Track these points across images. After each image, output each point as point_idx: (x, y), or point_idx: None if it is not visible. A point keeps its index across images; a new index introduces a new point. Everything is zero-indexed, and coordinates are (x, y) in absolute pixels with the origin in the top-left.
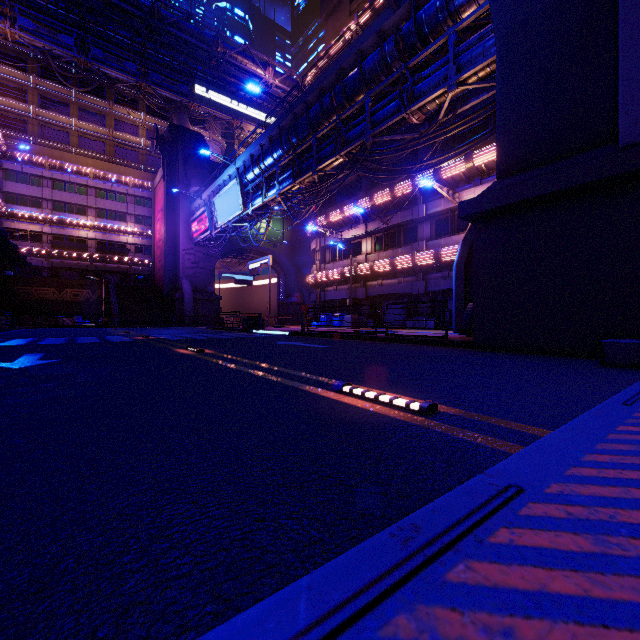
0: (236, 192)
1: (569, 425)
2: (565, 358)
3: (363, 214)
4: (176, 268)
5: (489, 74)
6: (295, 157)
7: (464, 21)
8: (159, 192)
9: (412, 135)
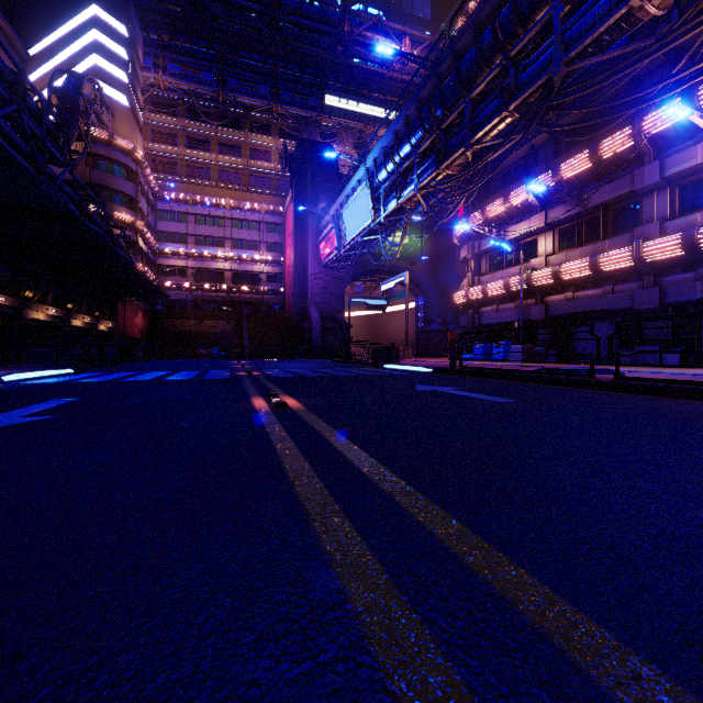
0: (365, 198)
1: None
2: None
3: (540, 199)
4: (304, 295)
5: None
6: (439, 134)
7: None
8: (289, 215)
9: (642, 43)
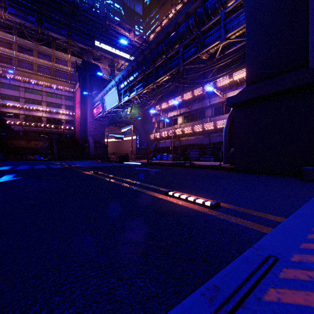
0: (115, 93)
1: (294, 215)
2: (281, 176)
3: (178, 104)
4: (86, 131)
5: (241, 34)
6: (144, 76)
7: (229, 7)
8: (77, 94)
9: (202, 65)
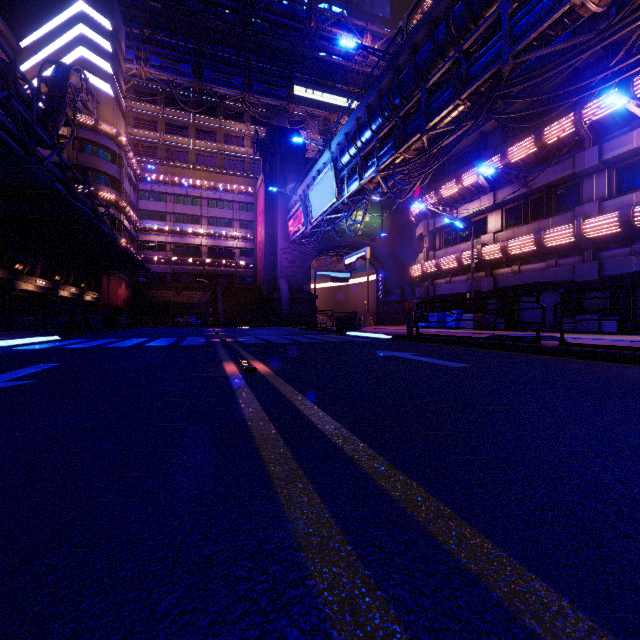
0: (330, 179)
1: None
2: None
3: (489, 180)
4: (274, 268)
5: None
6: (397, 121)
7: None
8: (260, 196)
9: (583, 37)
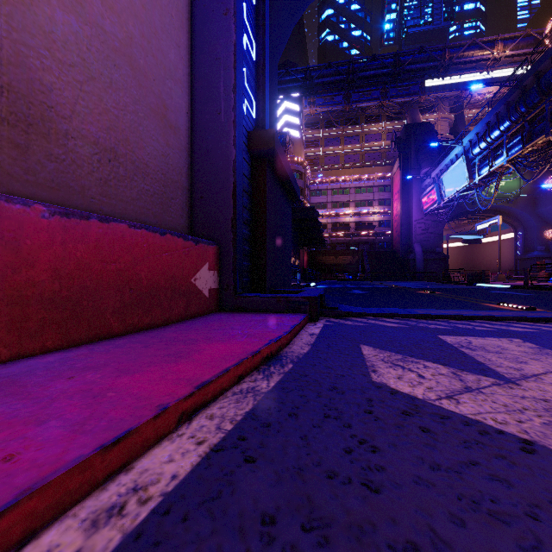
0: (462, 168)
1: None
2: None
3: None
4: (409, 235)
5: None
6: (524, 124)
7: None
8: (395, 179)
9: None
